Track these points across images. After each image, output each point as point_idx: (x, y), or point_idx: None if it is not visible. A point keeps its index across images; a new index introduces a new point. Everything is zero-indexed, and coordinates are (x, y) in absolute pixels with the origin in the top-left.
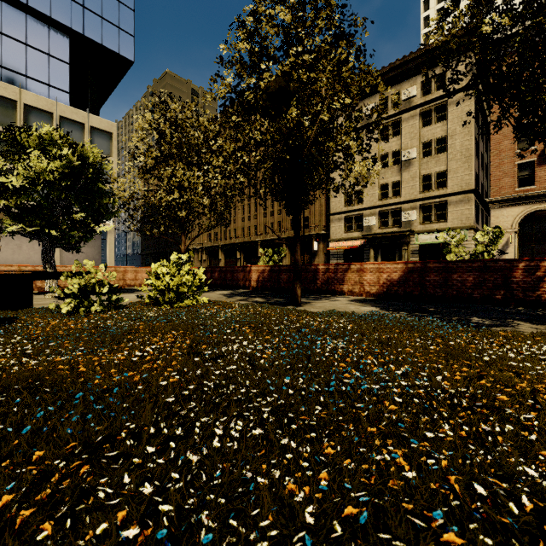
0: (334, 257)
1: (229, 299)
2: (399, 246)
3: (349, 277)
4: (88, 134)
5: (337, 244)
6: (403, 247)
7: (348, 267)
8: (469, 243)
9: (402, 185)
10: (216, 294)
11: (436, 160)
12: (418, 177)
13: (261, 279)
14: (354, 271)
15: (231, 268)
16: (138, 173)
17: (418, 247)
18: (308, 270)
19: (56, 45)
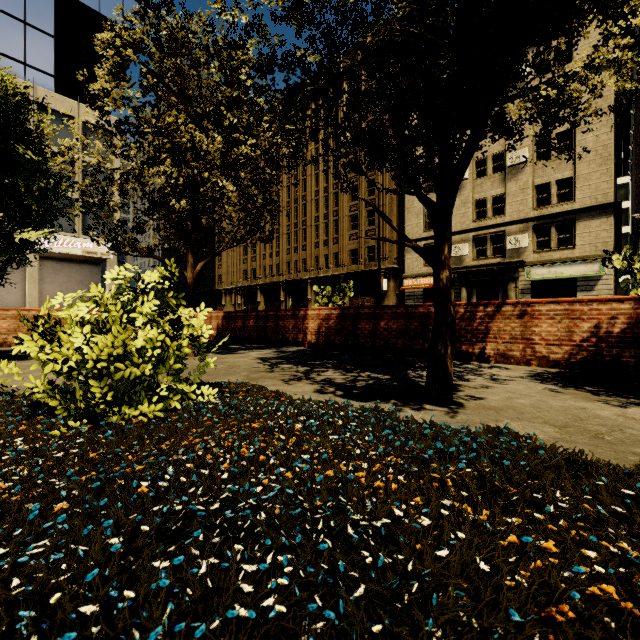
0: (410, 298)
1: (273, 375)
2: (503, 283)
3: (499, 328)
4: (79, 131)
5: (414, 281)
6: (509, 285)
7: (497, 309)
8: (608, 278)
9: (507, 200)
10: (248, 359)
11: (557, 164)
12: (530, 188)
13: (324, 330)
14: (510, 317)
15: (274, 312)
16: (104, 136)
17: (530, 285)
18: (411, 315)
19: (36, 10)
